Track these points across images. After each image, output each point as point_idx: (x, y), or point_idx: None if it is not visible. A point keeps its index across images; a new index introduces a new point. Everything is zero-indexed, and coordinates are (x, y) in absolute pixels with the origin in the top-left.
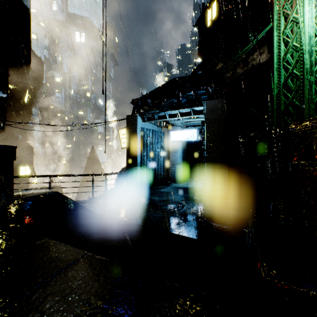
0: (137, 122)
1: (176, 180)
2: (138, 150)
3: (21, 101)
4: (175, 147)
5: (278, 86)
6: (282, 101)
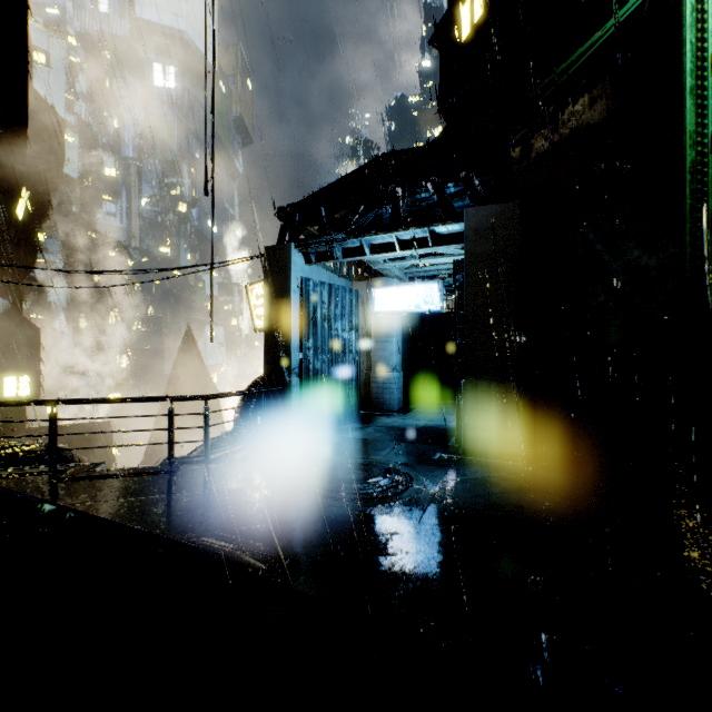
0: (292, 264)
1: (388, 409)
2: (293, 334)
3: (7, 214)
4: (384, 328)
5: (697, 142)
6: (711, 185)
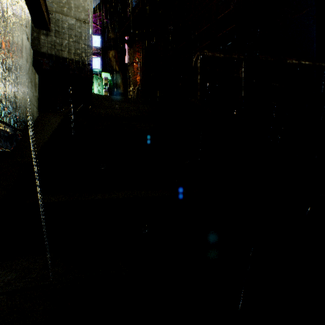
0: None
1: None
2: None
3: None
4: None
5: None
6: None
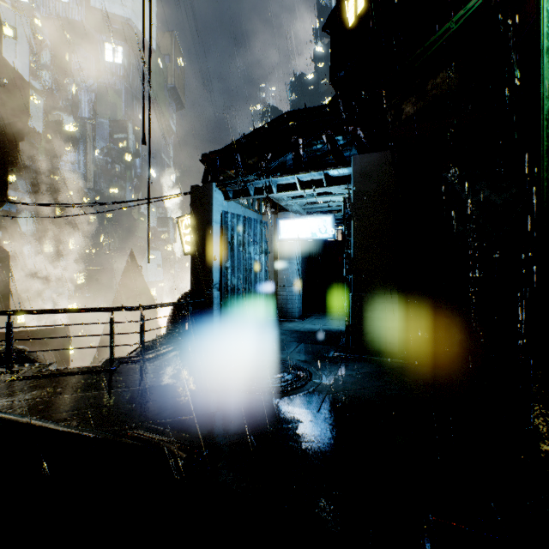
0: (213, 200)
1: (290, 316)
2: (215, 256)
3: None
4: (287, 252)
5: None
6: None
